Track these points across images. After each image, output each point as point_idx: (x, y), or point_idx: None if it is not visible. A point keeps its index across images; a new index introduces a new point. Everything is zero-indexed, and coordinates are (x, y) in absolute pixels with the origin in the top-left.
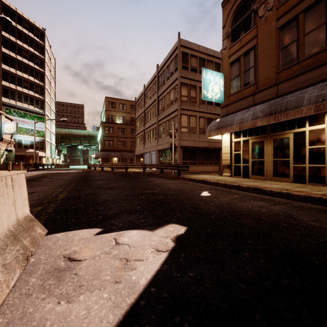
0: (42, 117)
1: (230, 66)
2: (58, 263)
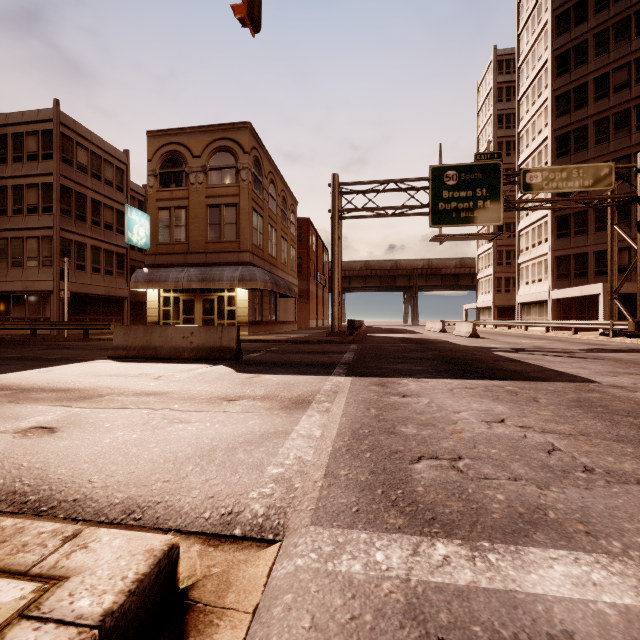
0: None
1: (158, 211)
2: None
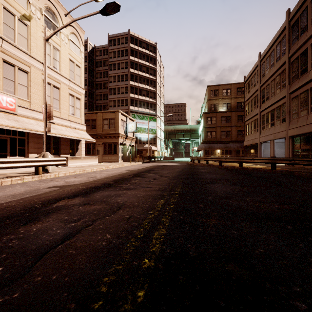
0: (154, 117)
1: None
2: None
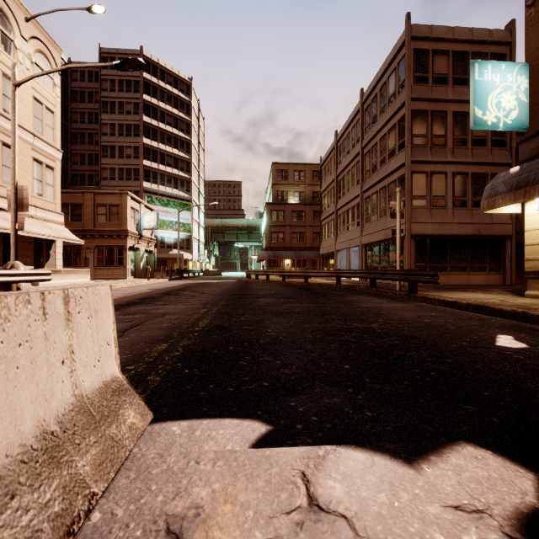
0: (188, 204)
1: None
2: None
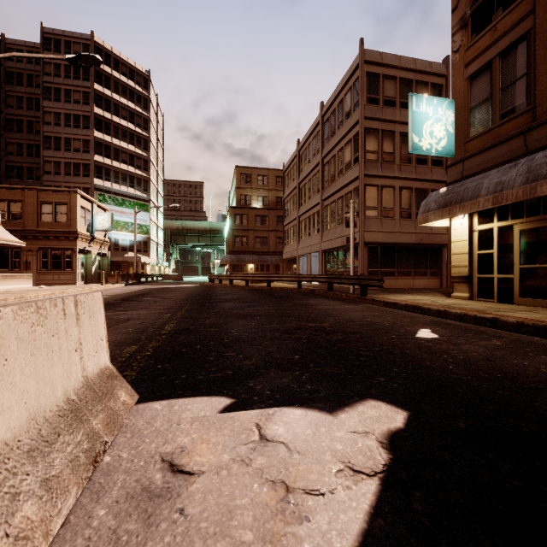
0: (145, 204)
1: (468, 83)
2: (150, 476)
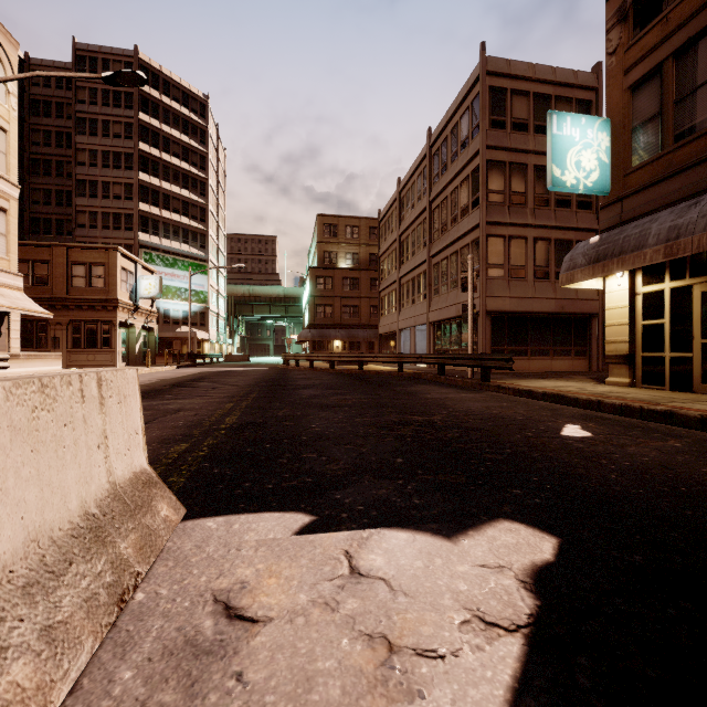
0: (202, 264)
1: (629, 95)
2: (197, 622)
